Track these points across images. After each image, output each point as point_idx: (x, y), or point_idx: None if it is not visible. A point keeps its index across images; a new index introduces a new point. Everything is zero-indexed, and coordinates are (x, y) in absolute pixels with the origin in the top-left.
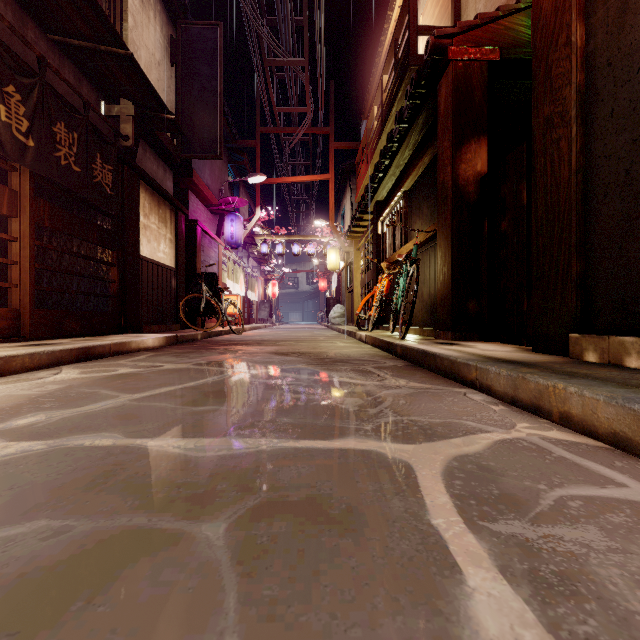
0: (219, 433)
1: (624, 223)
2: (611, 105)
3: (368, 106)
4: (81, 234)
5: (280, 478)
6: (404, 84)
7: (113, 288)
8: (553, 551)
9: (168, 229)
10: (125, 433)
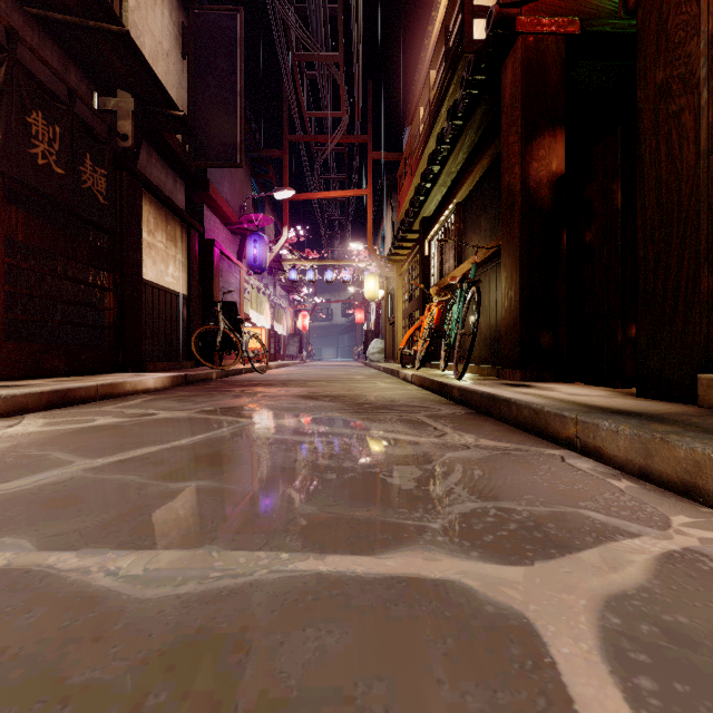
0: (195, 538)
1: None
2: None
3: (412, 110)
4: (67, 251)
5: (282, 668)
6: (457, 76)
7: (109, 318)
8: None
9: (178, 249)
10: (41, 538)
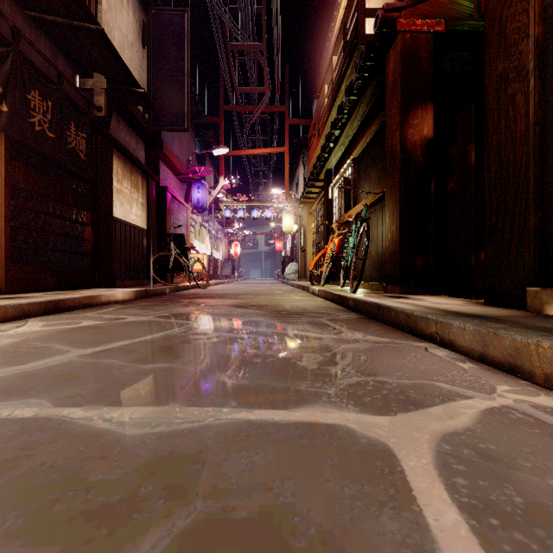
0: (162, 399)
1: None
2: None
3: (319, 86)
4: (56, 196)
5: (226, 473)
6: (353, 62)
7: (88, 246)
8: None
9: (140, 194)
10: (55, 399)
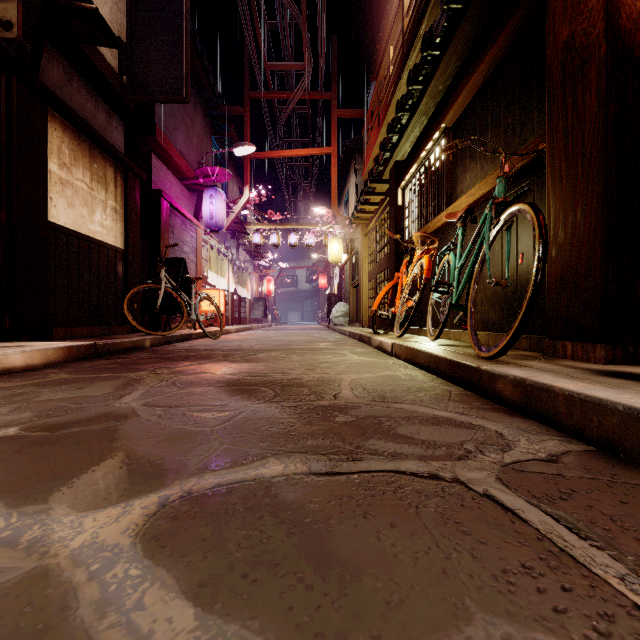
0: None
1: None
2: None
3: (378, 61)
4: None
5: None
6: None
7: None
8: None
9: (110, 194)
10: None
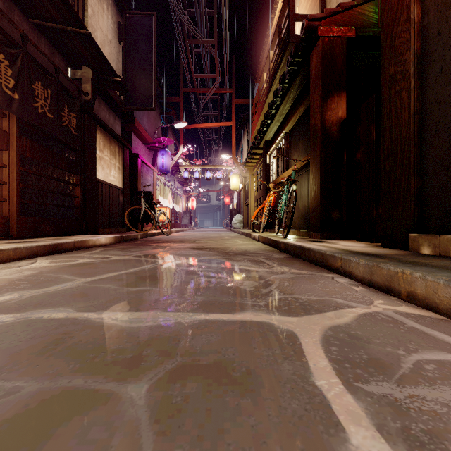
0: (148, 308)
1: (450, 151)
2: (441, 64)
3: (259, 73)
4: (53, 163)
5: (193, 345)
6: (285, 56)
7: (77, 202)
8: (419, 410)
9: (117, 160)
10: (76, 308)
